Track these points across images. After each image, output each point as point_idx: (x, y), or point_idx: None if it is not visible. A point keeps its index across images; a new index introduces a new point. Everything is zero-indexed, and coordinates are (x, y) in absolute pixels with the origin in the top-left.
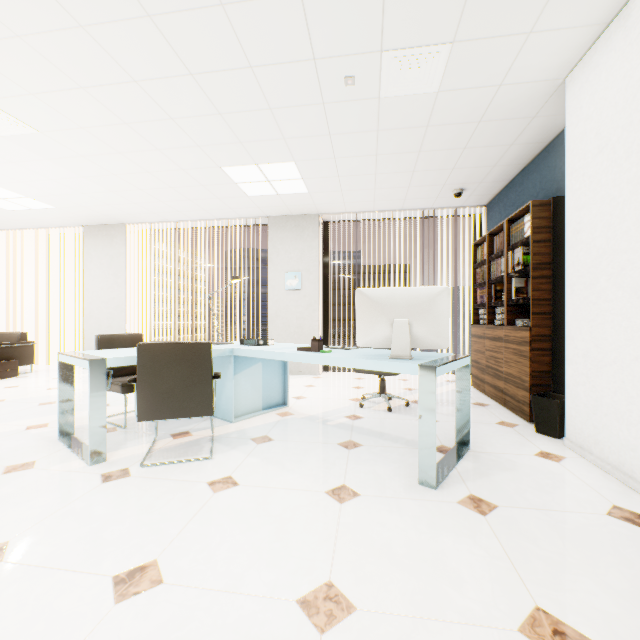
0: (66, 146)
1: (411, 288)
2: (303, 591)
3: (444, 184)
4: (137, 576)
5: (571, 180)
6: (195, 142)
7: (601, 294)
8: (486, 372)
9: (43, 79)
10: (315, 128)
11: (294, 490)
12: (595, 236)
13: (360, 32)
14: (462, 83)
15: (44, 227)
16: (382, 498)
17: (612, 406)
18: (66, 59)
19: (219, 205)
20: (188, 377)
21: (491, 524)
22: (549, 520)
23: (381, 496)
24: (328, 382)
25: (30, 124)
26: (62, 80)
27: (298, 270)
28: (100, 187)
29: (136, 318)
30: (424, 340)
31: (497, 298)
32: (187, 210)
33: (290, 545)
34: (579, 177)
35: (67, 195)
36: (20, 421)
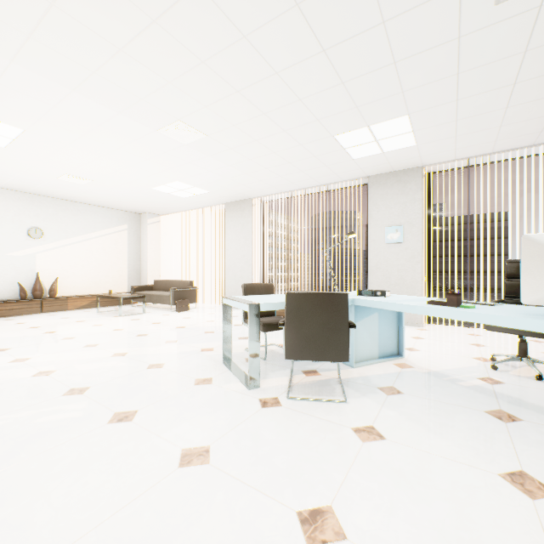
0: (221, 143)
1: None
2: None
3: None
4: (318, 520)
5: None
6: (315, 117)
7: None
8: None
9: (214, 92)
10: (441, 71)
11: (454, 462)
12: None
13: None
14: None
15: (201, 207)
16: None
17: None
18: (230, 70)
19: (325, 172)
20: (326, 324)
21: None
22: None
23: None
24: (436, 335)
25: (202, 131)
26: (225, 89)
27: (399, 224)
28: (239, 171)
29: (258, 270)
30: None
31: None
32: (298, 181)
33: (484, 541)
34: None
35: (217, 181)
36: (196, 344)
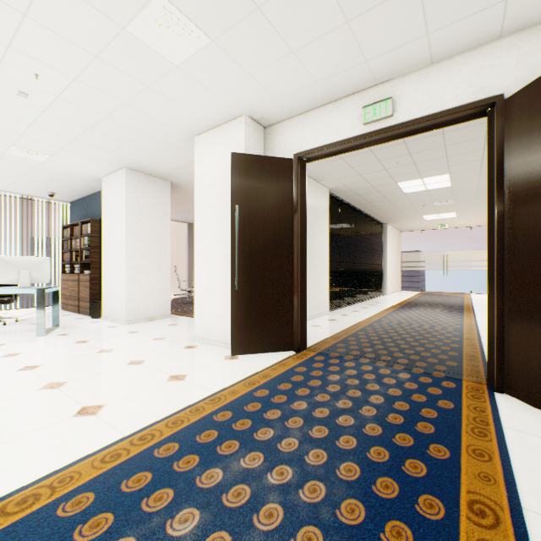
0: None
1: (31, 257)
2: (1, 356)
3: (42, 188)
4: None
5: (104, 218)
6: None
7: (112, 262)
8: (70, 299)
9: None
10: None
11: None
12: (110, 242)
13: (2, 138)
14: (56, 165)
15: None
16: (21, 342)
17: (114, 299)
18: None
19: None
20: None
21: (68, 336)
22: (88, 332)
23: (20, 341)
24: None
25: None
26: None
27: None
28: None
29: None
30: (38, 280)
31: (77, 259)
32: None
33: None
34: (106, 218)
35: None
36: None
